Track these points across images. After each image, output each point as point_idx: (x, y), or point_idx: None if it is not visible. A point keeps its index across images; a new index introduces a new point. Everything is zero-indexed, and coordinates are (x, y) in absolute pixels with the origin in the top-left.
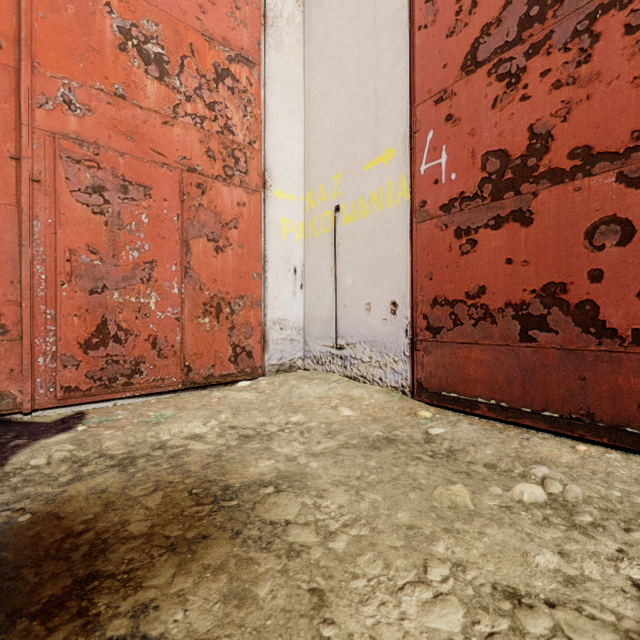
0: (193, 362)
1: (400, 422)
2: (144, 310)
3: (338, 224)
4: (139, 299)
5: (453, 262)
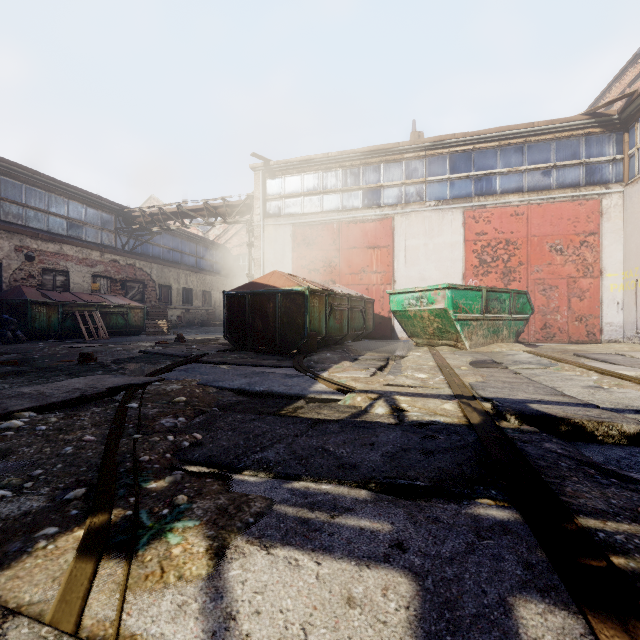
0: (571, 335)
1: None
2: (556, 320)
3: (637, 287)
4: (554, 317)
5: None
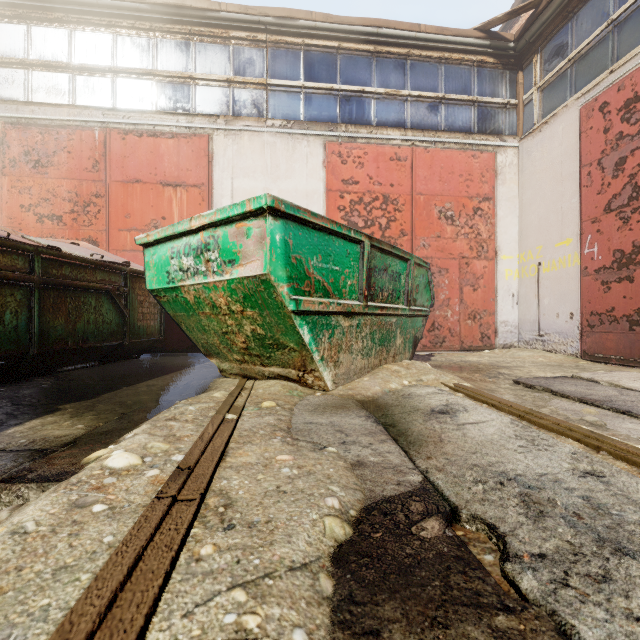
0: (464, 339)
1: (567, 363)
2: (446, 317)
3: (540, 272)
4: (444, 313)
5: (600, 296)
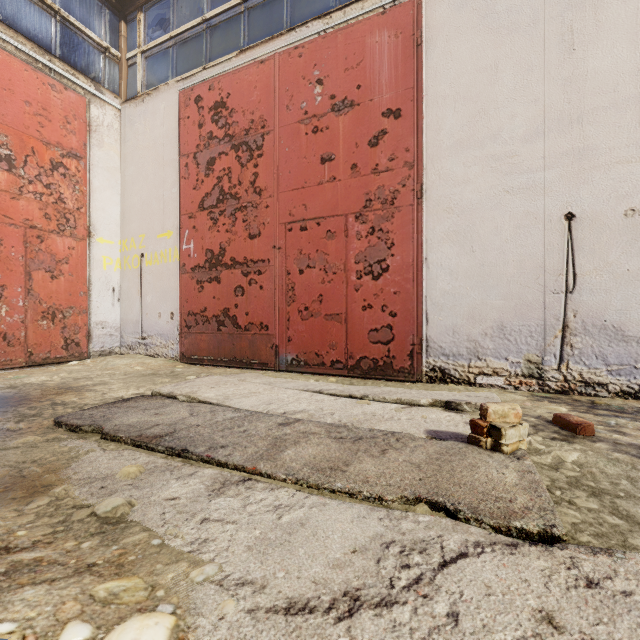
0: (34, 349)
1: (164, 369)
2: None
3: (143, 265)
4: None
5: (196, 295)
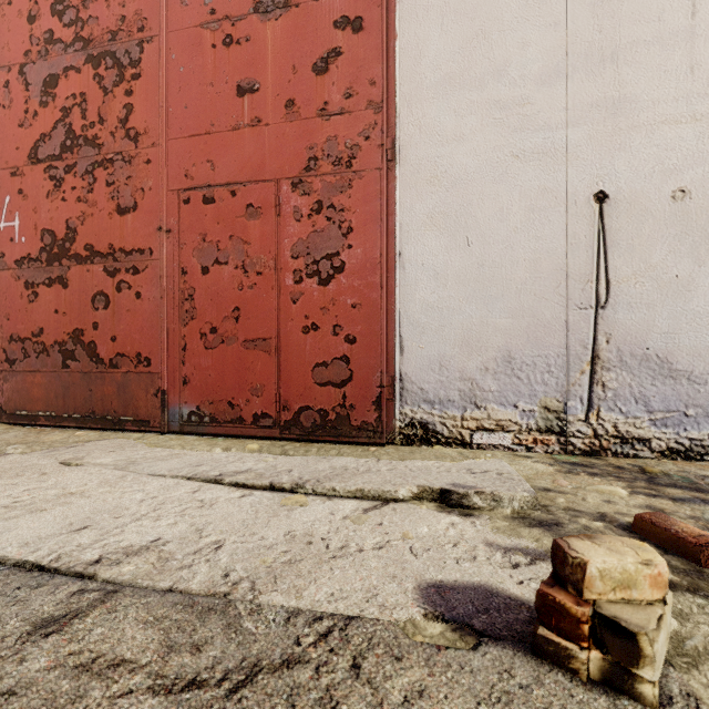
0: None
1: None
2: None
3: None
4: None
5: (24, 307)
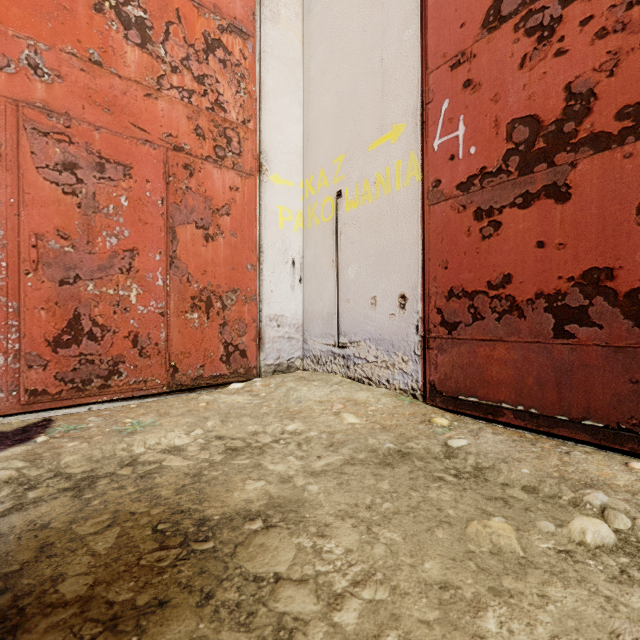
0: (180, 362)
1: (413, 431)
2: (123, 304)
3: (340, 211)
4: (118, 291)
5: (472, 248)
